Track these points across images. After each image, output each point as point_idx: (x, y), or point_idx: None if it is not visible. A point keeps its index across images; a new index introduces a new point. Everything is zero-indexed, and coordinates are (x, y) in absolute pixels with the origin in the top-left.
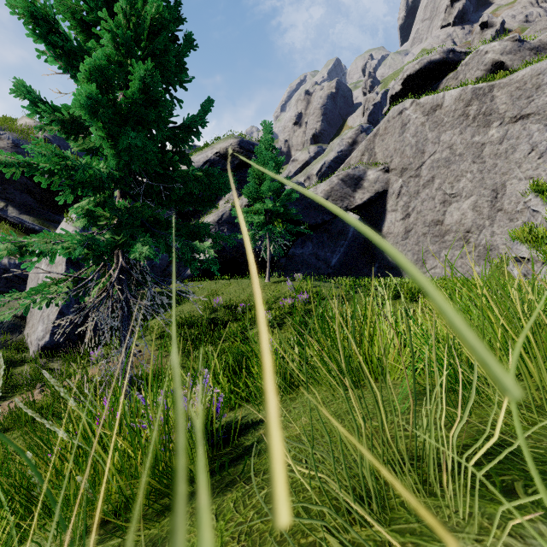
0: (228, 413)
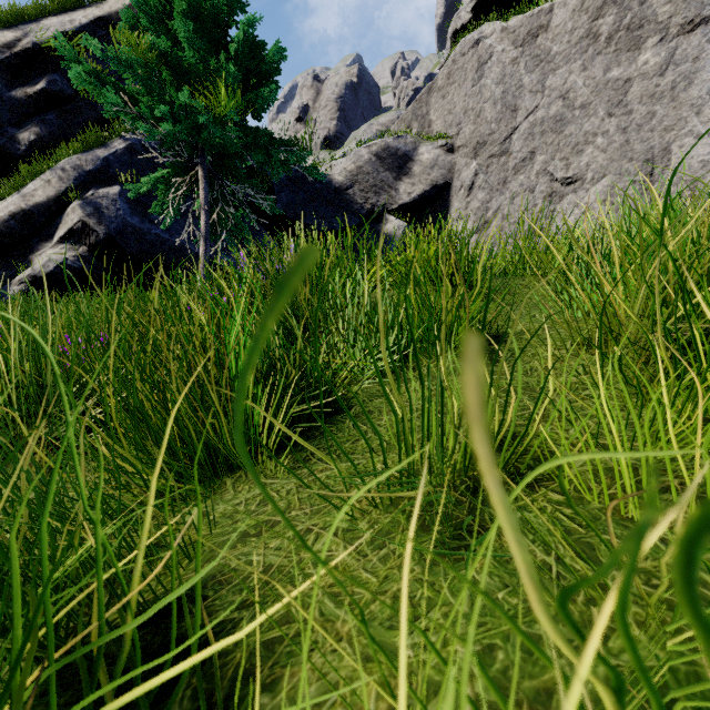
0: None
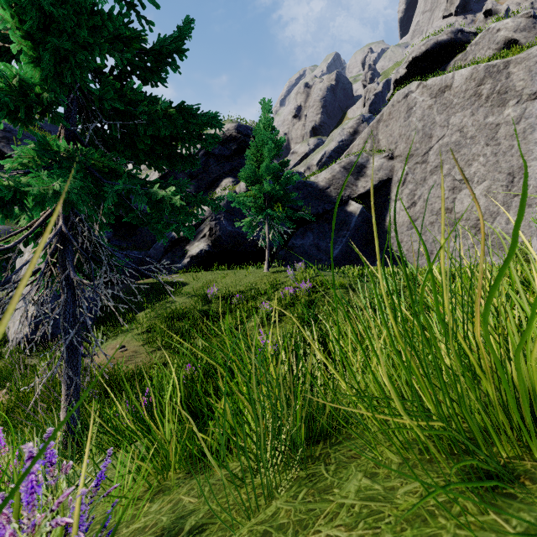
0: (181, 484)
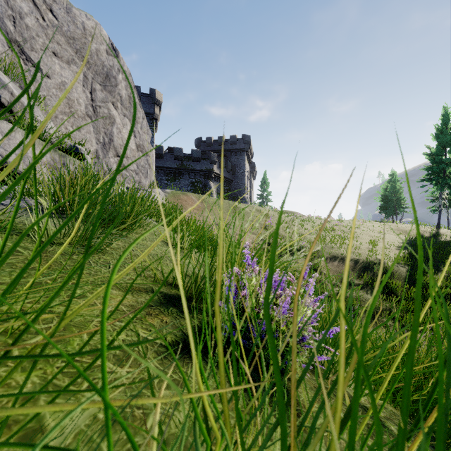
0: None
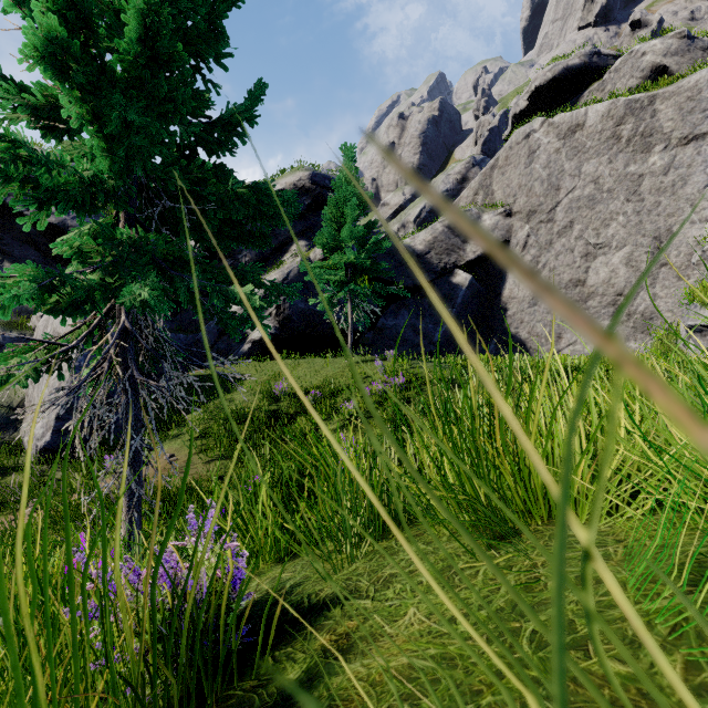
0: (274, 569)
